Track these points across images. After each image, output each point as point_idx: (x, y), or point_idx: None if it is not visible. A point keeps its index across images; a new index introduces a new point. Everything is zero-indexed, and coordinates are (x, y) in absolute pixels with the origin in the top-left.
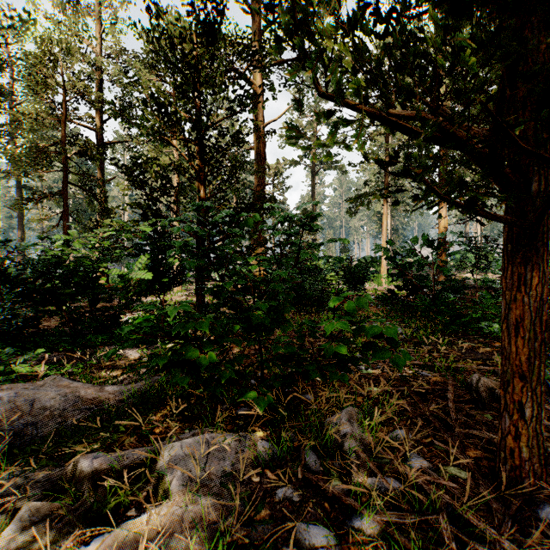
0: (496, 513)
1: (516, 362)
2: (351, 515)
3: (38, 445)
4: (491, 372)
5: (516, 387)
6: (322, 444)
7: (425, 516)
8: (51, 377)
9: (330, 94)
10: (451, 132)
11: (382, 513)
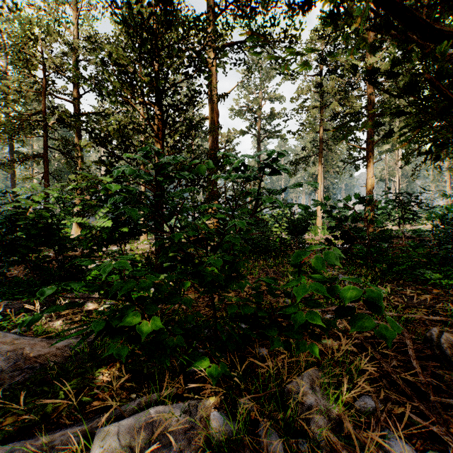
0: None
1: None
2: None
3: None
4: (440, 321)
5: None
6: (284, 420)
7: None
8: None
9: None
10: None
11: None
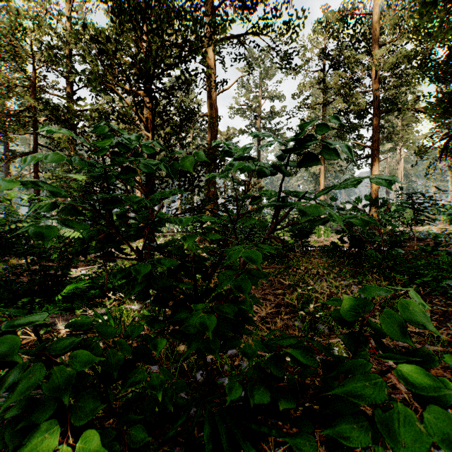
0: None
1: None
2: None
3: None
4: None
5: None
6: None
7: None
8: None
9: None
10: None
11: None
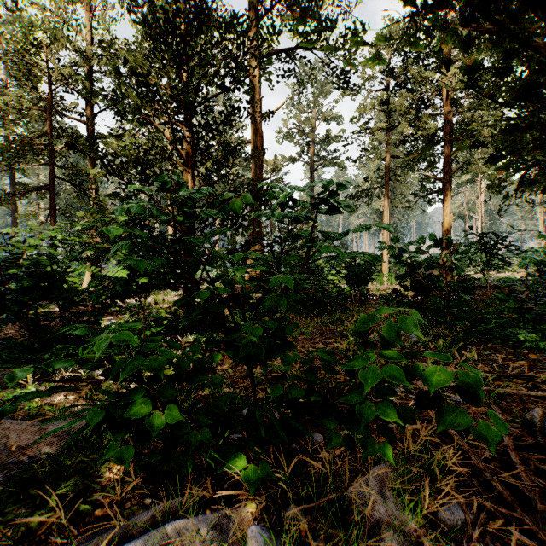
0: None
1: None
2: None
3: None
4: (541, 397)
5: None
6: (345, 540)
7: None
8: None
9: None
10: None
11: None
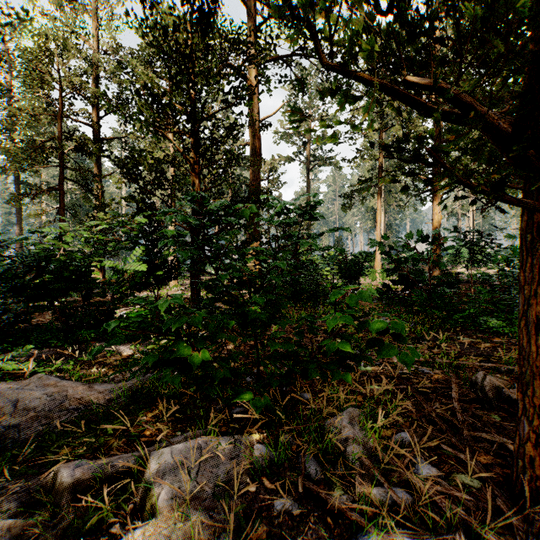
0: (517, 530)
1: (536, 362)
2: (357, 531)
3: (19, 450)
4: (494, 369)
5: (536, 390)
6: (323, 449)
7: (440, 535)
8: (38, 376)
9: (335, 65)
10: (471, 107)
11: (392, 531)
